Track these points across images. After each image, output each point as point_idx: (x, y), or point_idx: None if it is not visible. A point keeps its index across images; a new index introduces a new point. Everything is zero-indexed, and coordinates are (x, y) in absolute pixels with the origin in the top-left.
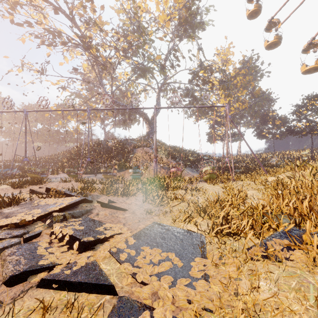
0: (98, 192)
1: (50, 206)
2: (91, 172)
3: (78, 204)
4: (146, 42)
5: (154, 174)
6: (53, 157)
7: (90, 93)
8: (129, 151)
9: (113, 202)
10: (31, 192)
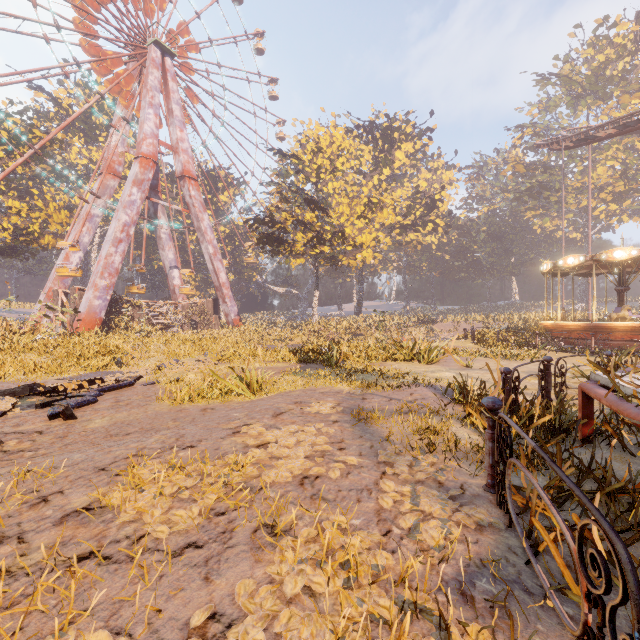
0: None
1: None
2: None
3: None
4: None
5: None
6: None
7: None
8: None
9: None
10: None
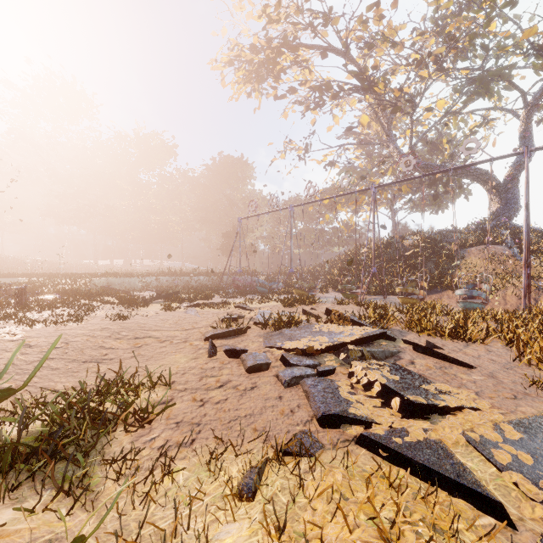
0: (398, 326)
1: (337, 336)
2: (375, 292)
3: (375, 340)
4: (493, 16)
5: (520, 304)
6: (318, 268)
7: (368, 161)
8: (450, 255)
9: (436, 347)
10: (304, 313)
